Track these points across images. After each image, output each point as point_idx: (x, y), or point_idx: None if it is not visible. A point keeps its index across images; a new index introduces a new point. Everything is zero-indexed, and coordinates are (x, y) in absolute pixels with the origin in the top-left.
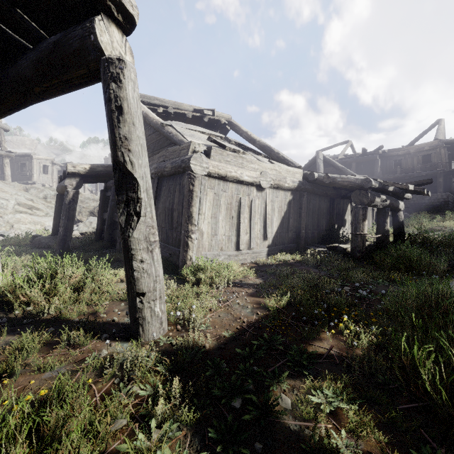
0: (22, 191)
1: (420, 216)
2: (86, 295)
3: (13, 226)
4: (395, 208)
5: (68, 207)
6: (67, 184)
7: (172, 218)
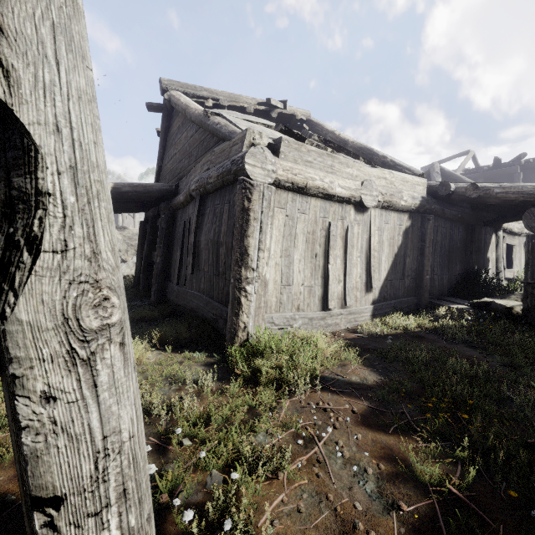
0: None
1: None
2: None
3: None
4: None
5: None
6: None
7: (217, 256)
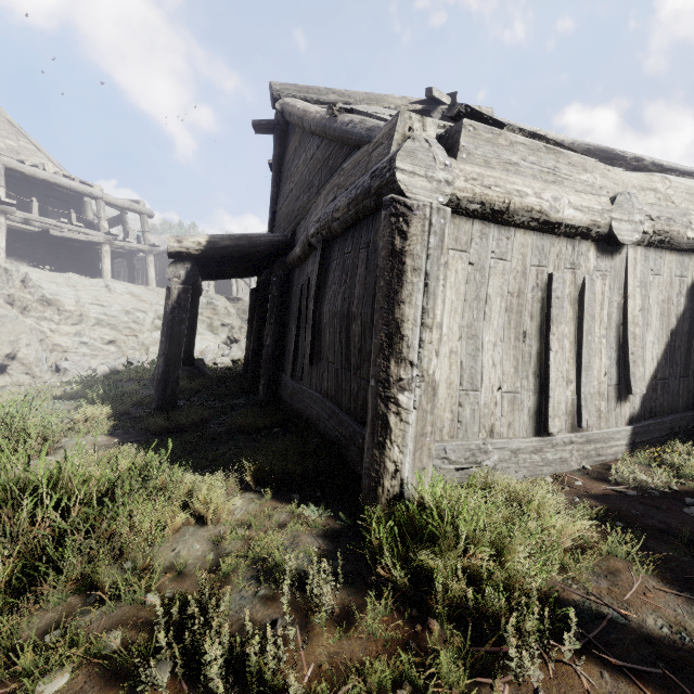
0: None
1: None
2: None
3: (148, 350)
4: None
5: (170, 318)
6: (170, 276)
7: (347, 338)
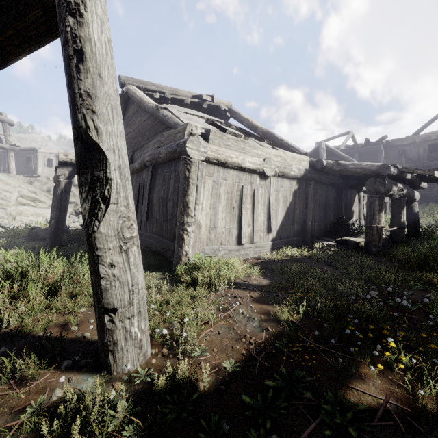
0: (26, 183)
1: (428, 207)
2: (58, 300)
3: (15, 218)
4: (411, 198)
5: (60, 198)
6: (59, 174)
7: (166, 208)
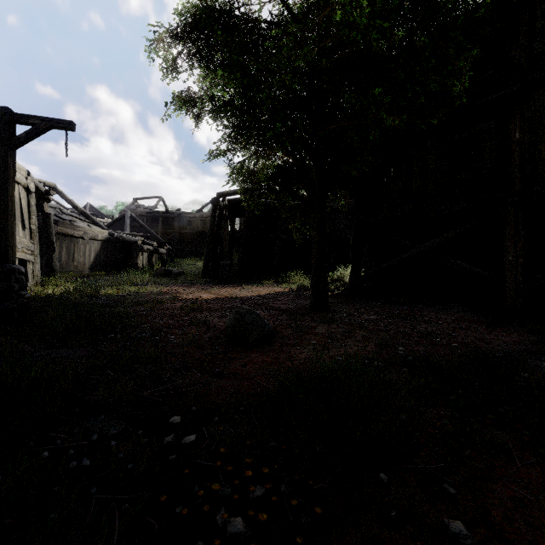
0: None
1: (195, 259)
2: None
3: None
4: (159, 253)
5: None
6: None
7: None
